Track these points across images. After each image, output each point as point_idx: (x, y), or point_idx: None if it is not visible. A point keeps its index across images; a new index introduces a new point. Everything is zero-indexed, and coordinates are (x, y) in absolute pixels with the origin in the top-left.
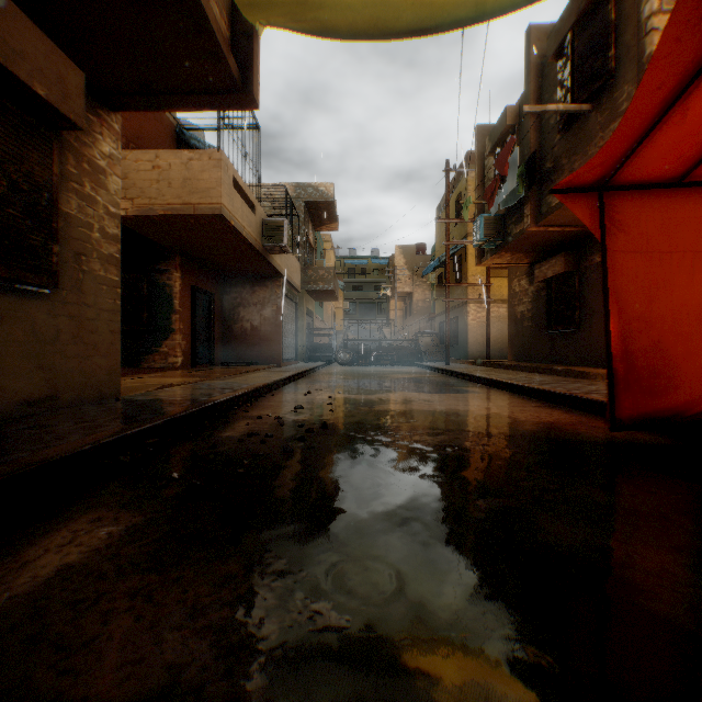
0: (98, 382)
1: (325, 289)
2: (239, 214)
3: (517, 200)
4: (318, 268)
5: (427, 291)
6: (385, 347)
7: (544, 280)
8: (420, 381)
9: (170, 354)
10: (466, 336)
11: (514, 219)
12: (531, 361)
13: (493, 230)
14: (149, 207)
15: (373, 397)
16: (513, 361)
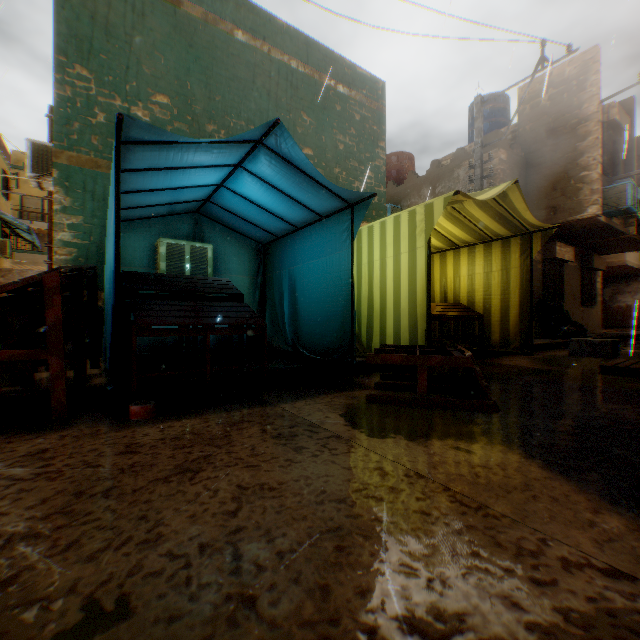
0: (597, 328)
1: None
2: (629, 259)
3: None
4: None
5: None
6: None
7: None
8: None
9: None
10: None
11: None
12: None
13: None
14: None
15: None
16: None
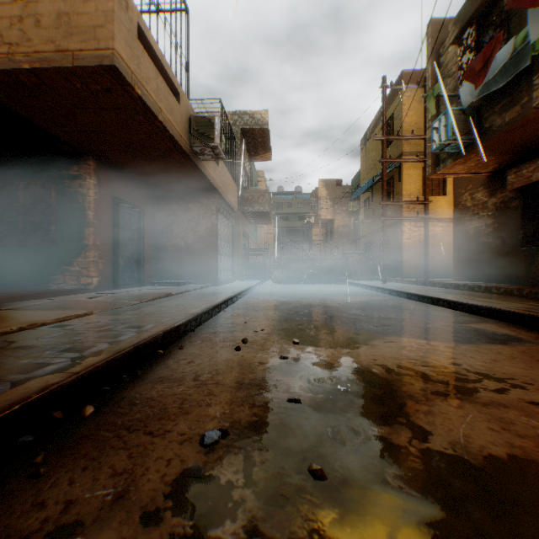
0: None
1: (260, 211)
2: (151, 87)
3: (510, 76)
4: (254, 191)
5: (346, 218)
6: (316, 266)
7: (522, 186)
8: (384, 308)
9: (83, 274)
10: (400, 255)
11: (498, 107)
12: (491, 281)
13: (462, 127)
14: (9, 59)
15: (365, 359)
16: (463, 281)
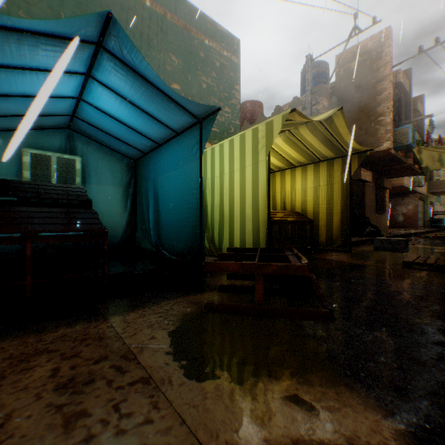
0: (386, 228)
1: (441, 191)
2: (405, 182)
3: None
4: (436, 181)
5: None
6: None
7: None
8: None
9: None
10: None
11: None
12: None
13: None
14: None
15: None
16: None
